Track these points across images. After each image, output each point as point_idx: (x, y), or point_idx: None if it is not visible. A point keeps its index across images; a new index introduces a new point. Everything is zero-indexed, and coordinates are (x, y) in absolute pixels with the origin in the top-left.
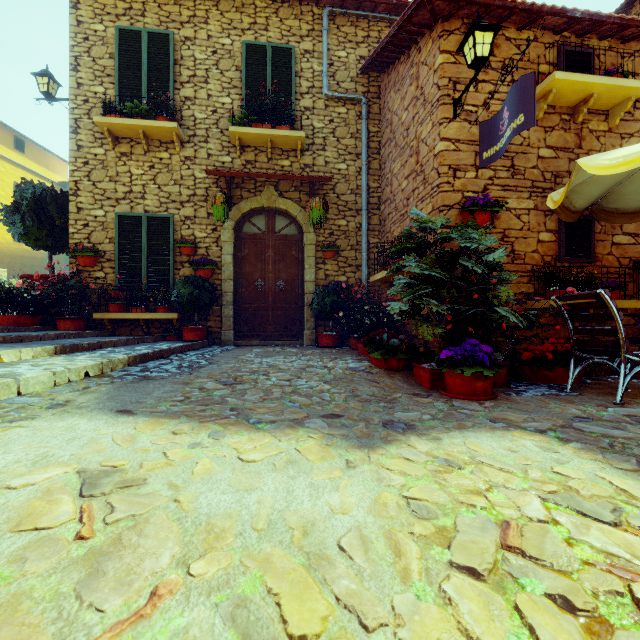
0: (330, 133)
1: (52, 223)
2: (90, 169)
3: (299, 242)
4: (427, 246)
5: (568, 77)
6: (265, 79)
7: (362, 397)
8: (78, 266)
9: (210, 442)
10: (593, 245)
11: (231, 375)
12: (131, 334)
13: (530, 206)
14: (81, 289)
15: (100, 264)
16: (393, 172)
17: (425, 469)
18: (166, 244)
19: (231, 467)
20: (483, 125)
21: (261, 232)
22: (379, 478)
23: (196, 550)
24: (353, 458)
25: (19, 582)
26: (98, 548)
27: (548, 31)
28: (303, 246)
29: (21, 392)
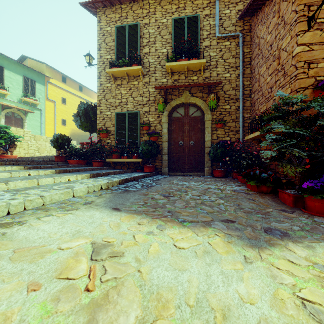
0: (220, 57)
1: (91, 119)
2: (105, 94)
3: (202, 120)
4: (289, 114)
5: None
6: (184, 35)
7: (245, 209)
8: (100, 138)
9: (157, 232)
10: None
11: (167, 191)
12: (121, 168)
13: None
14: (101, 148)
15: (109, 136)
16: (260, 73)
17: (309, 273)
18: (136, 125)
19: (170, 251)
20: None
21: (181, 116)
22: (272, 275)
23: (150, 315)
24: (248, 255)
25: (53, 317)
26: (95, 300)
27: None
28: (204, 122)
29: (74, 195)
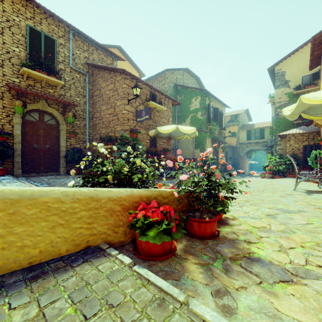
0: (72, 83)
1: None
2: None
3: (57, 128)
4: (126, 143)
5: (153, 103)
6: (40, 48)
7: None
8: None
9: None
10: (156, 144)
11: None
12: None
13: (144, 132)
14: None
15: None
16: (101, 109)
17: None
18: None
19: None
20: (137, 111)
21: (36, 120)
22: None
23: None
24: None
25: None
26: None
27: (148, 86)
28: (59, 130)
29: None
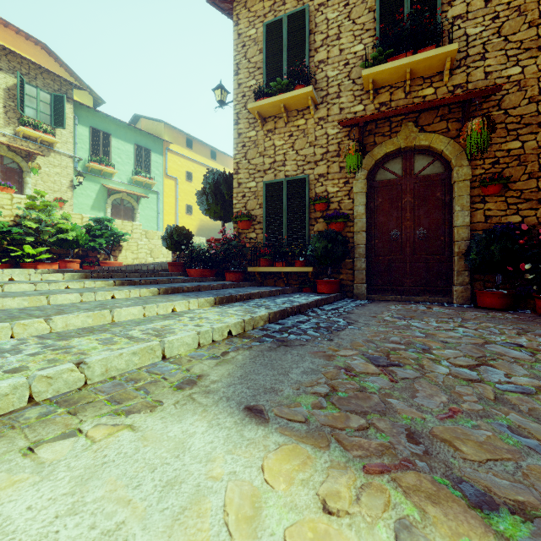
0: (493, 34)
1: (223, 199)
2: (246, 150)
3: (445, 181)
4: None
5: None
6: (402, 6)
7: None
8: (238, 229)
9: None
10: None
11: (379, 347)
12: (275, 285)
13: None
14: (240, 248)
15: (253, 226)
16: None
17: None
18: (302, 203)
19: None
20: None
21: (396, 177)
22: None
23: None
24: None
25: None
26: None
27: None
28: (451, 185)
29: (166, 355)
